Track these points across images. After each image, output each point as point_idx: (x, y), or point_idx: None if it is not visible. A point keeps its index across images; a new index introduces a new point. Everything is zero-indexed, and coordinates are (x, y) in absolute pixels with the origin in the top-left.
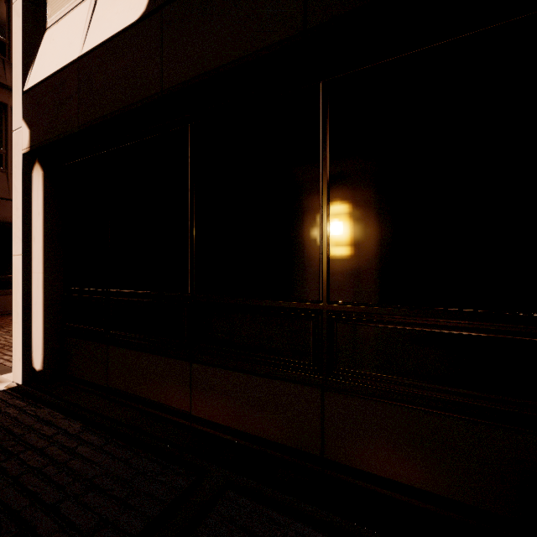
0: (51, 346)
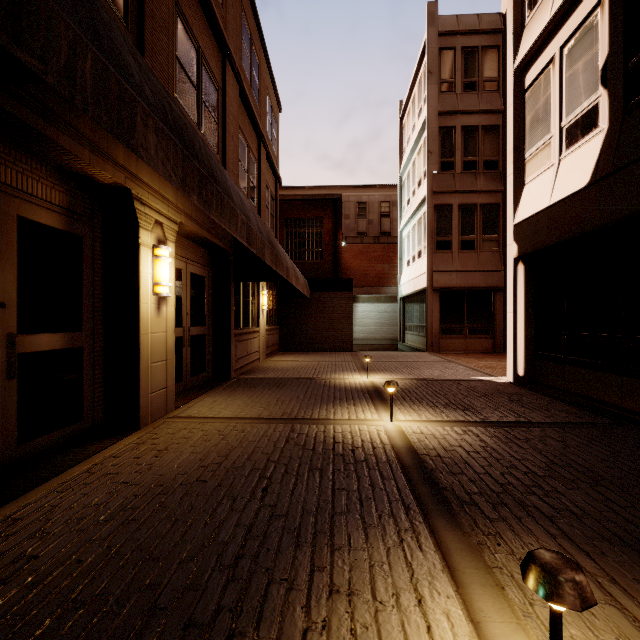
0: (528, 364)
